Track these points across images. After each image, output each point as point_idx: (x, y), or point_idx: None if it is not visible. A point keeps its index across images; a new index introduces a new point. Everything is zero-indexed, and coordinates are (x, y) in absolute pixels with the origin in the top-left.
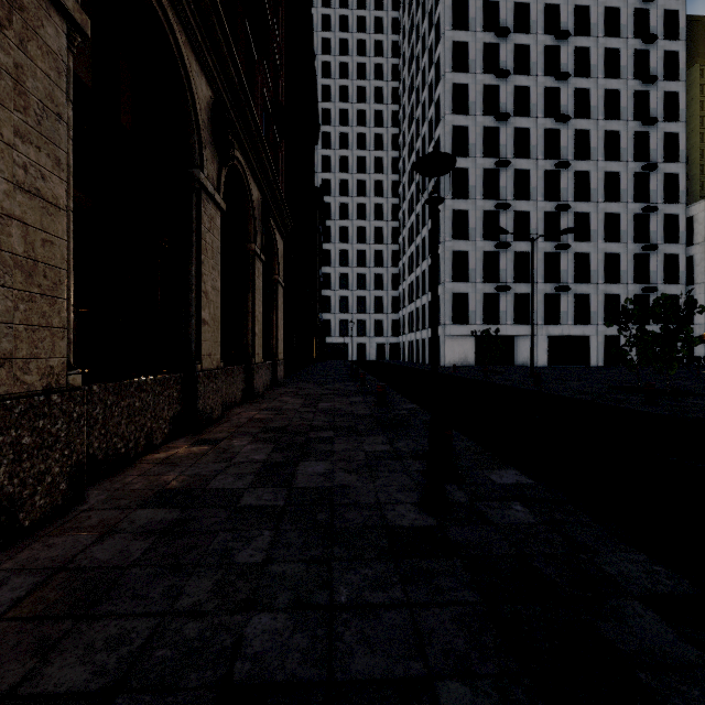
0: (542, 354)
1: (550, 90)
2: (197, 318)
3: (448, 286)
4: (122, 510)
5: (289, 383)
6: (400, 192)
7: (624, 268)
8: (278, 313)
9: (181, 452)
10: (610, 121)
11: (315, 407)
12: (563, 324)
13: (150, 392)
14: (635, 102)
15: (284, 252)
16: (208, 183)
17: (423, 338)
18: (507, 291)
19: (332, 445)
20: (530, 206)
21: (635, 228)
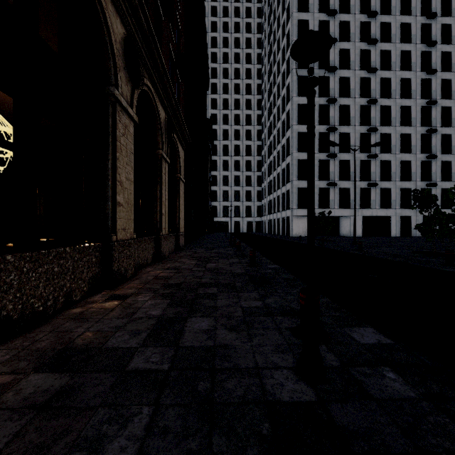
0: (358, 228)
1: (363, 52)
2: (113, 201)
3: (295, 183)
4: (16, 375)
5: (187, 248)
6: (262, 121)
7: (414, 170)
8: (180, 200)
9: (94, 307)
10: (405, 72)
11: (204, 266)
12: (372, 208)
13: (69, 259)
14: (421, 59)
15: (185, 159)
16: (122, 99)
17: (278, 218)
18: (334, 186)
19: (215, 301)
20: (350, 129)
21: (421, 144)
